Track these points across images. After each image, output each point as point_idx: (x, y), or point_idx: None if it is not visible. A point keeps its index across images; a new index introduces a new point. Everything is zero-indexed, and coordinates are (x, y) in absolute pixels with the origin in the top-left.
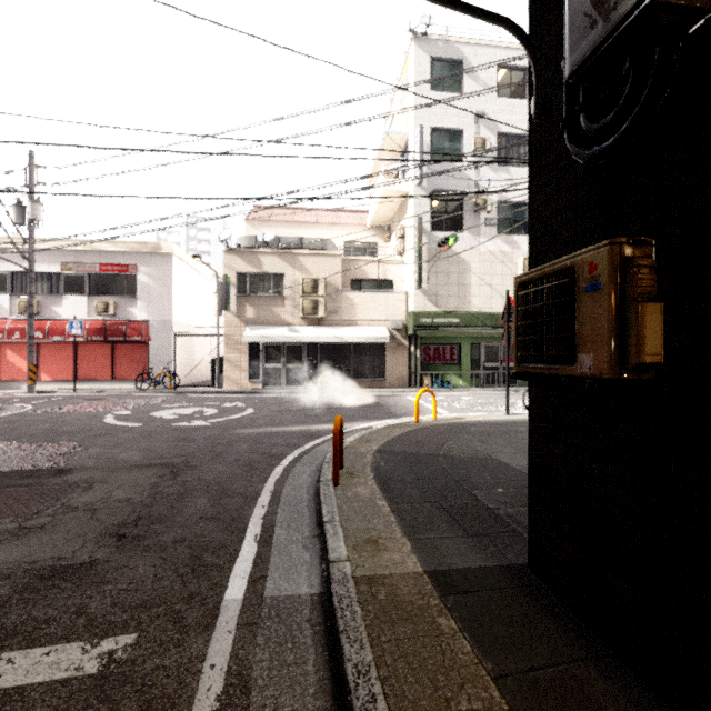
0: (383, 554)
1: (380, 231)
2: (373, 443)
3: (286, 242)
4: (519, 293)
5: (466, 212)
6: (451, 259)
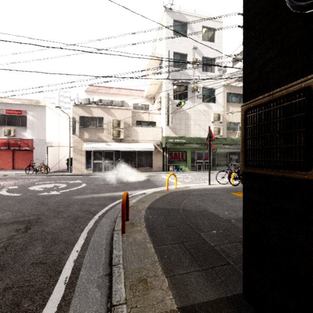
0: (150, 293)
1: (150, 99)
2: (146, 203)
3: (104, 102)
4: (247, 115)
5: (188, 92)
6: (182, 112)
